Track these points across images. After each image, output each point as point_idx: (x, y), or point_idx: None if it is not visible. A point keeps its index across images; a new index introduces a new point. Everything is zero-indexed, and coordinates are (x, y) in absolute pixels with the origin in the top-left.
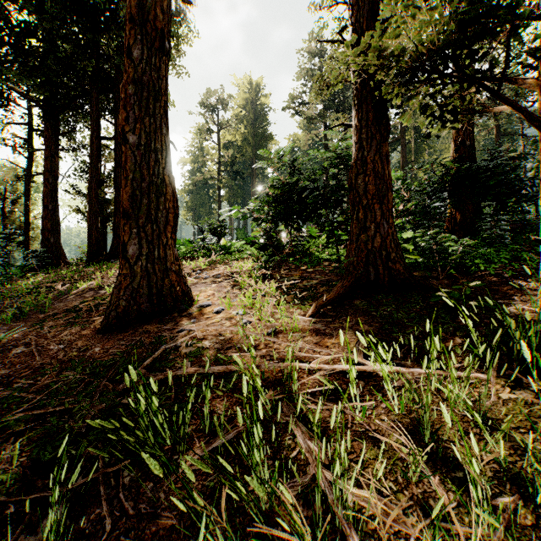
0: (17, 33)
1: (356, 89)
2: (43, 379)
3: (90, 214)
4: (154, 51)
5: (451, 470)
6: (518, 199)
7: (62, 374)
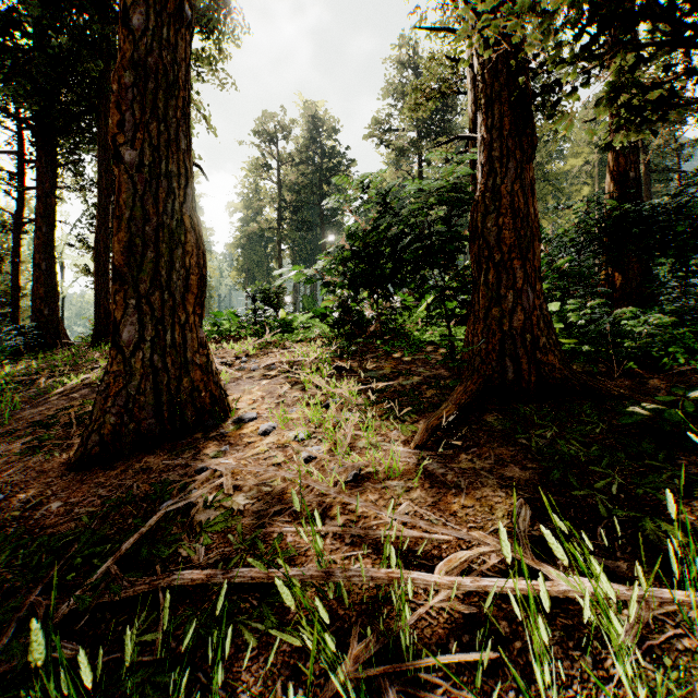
0: None
1: (483, 81)
2: None
3: (98, 275)
4: (166, 19)
5: None
6: None
7: None
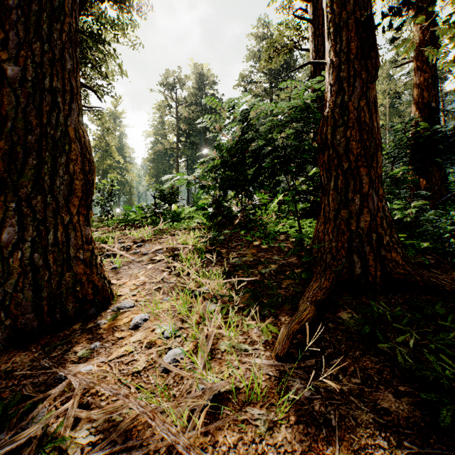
0: None
1: (332, 12)
2: None
3: None
4: None
5: None
6: None
7: None
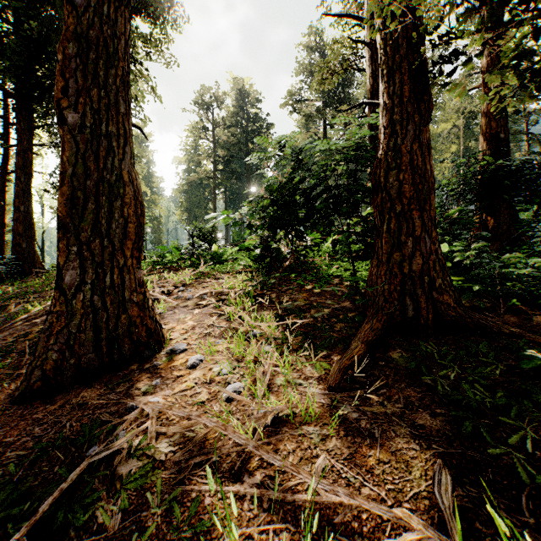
0: None
1: (385, 53)
2: None
3: None
4: None
5: None
6: None
7: None
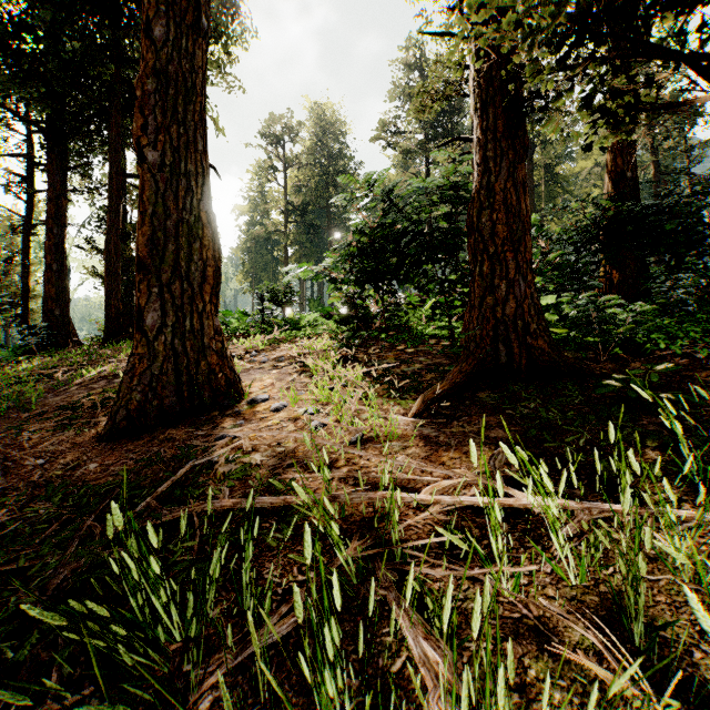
0: (6, 27)
1: (478, 86)
2: (1, 514)
3: (109, 276)
4: (185, 30)
5: (696, 707)
6: (700, 253)
7: (29, 507)
